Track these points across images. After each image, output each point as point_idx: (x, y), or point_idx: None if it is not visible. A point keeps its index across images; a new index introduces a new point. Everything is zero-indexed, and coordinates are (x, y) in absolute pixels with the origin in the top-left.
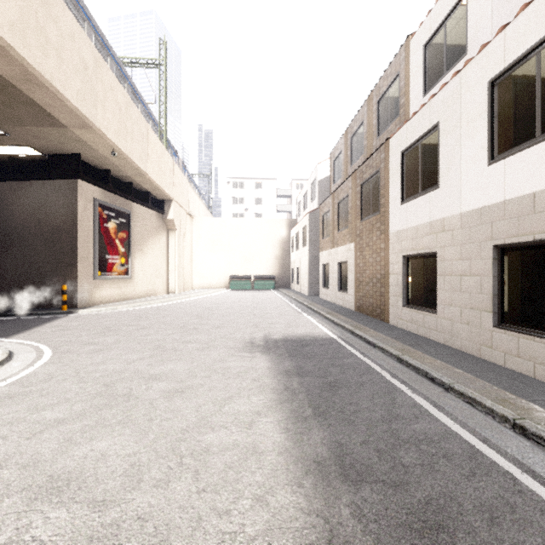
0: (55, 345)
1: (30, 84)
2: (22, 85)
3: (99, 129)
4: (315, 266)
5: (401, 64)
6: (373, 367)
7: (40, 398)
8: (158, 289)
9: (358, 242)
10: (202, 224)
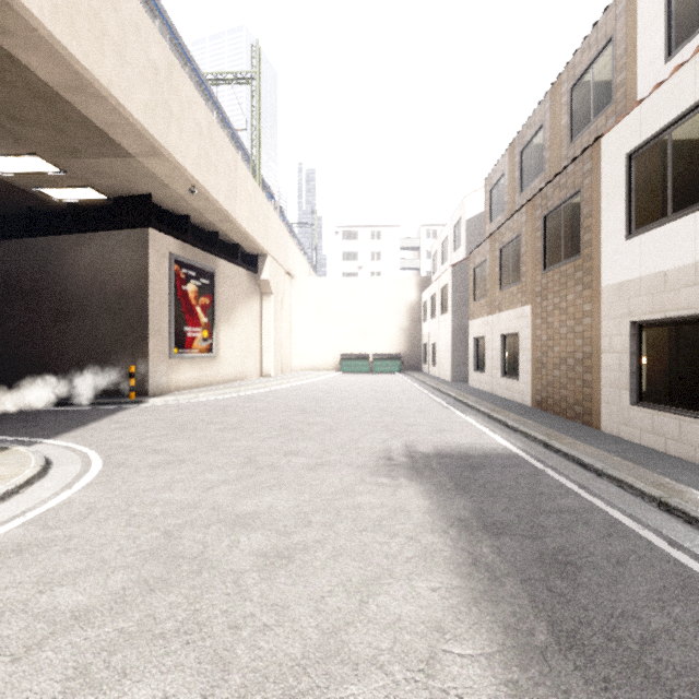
0: (110, 452)
1: (82, 94)
2: (73, 97)
3: (173, 156)
4: (461, 341)
5: (618, 19)
6: (620, 519)
7: (63, 556)
8: (250, 371)
9: (539, 303)
10: (304, 286)
